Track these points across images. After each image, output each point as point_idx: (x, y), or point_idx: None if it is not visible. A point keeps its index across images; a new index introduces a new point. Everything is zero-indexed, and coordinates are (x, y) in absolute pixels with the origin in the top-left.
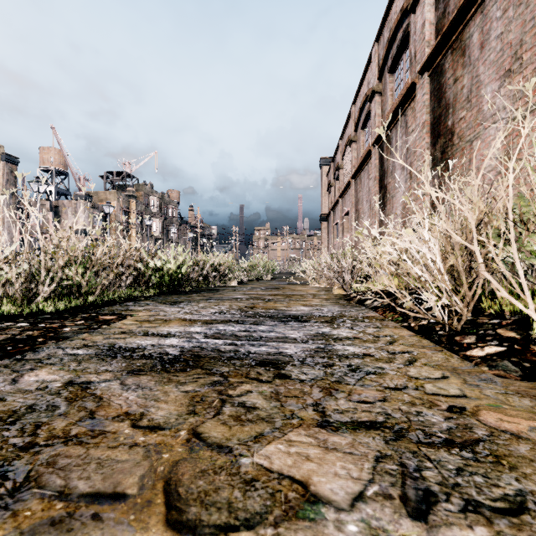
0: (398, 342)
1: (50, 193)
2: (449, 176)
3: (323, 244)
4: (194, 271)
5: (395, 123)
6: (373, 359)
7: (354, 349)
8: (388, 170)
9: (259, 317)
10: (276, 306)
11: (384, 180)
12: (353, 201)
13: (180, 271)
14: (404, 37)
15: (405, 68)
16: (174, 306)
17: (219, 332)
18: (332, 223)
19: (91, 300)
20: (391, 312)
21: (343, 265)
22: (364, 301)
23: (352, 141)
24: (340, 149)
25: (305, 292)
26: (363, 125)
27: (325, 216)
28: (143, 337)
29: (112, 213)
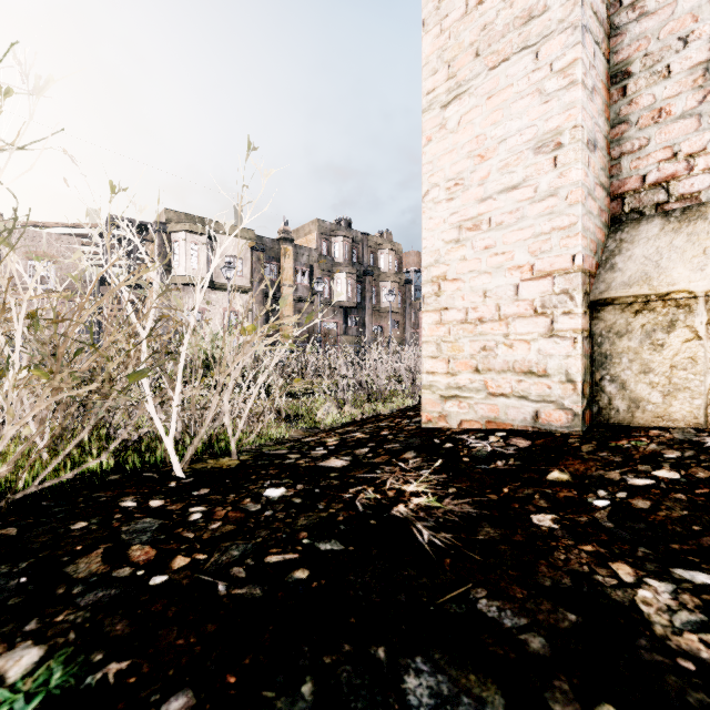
0: None
1: None
2: None
3: None
4: None
5: None
6: None
7: None
8: None
9: None
10: None
11: None
12: None
13: None
14: None
15: None
16: None
17: None
18: None
19: None
20: None
21: None
22: None
23: None
24: None
25: None
26: None
27: None
28: None
29: None
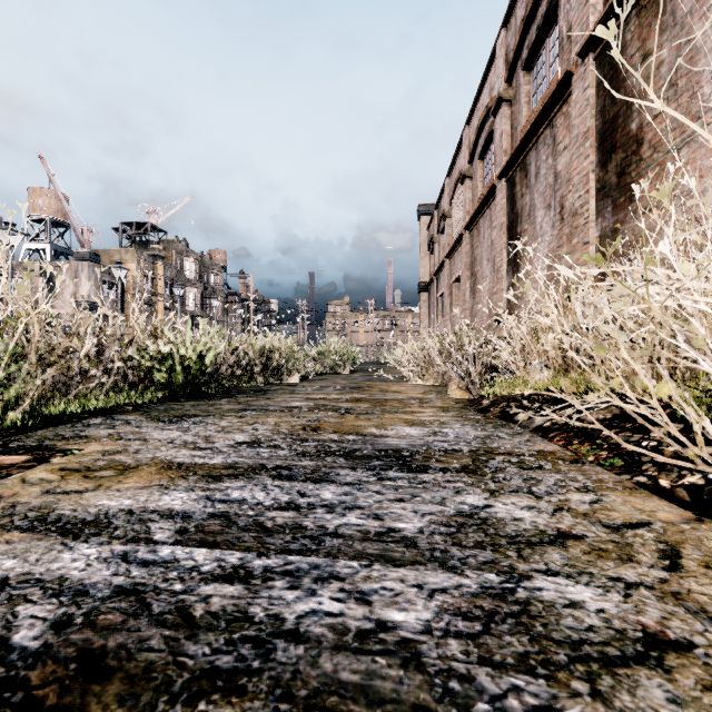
0: (691, 558)
1: (44, 251)
2: (633, 210)
3: (423, 323)
4: (229, 362)
5: (535, 141)
6: (708, 681)
7: (598, 601)
8: (523, 212)
9: (325, 457)
10: (360, 427)
11: (517, 227)
12: (466, 261)
13: (203, 362)
14: (549, 11)
15: (550, 59)
16: (172, 427)
17: (224, 514)
18: (436, 294)
19: (15, 416)
20: (585, 444)
21: (470, 351)
22: (514, 415)
23: (465, 177)
24: (447, 190)
25: (404, 395)
26: (482, 152)
27: (425, 285)
28: (16, 536)
29: (130, 280)
